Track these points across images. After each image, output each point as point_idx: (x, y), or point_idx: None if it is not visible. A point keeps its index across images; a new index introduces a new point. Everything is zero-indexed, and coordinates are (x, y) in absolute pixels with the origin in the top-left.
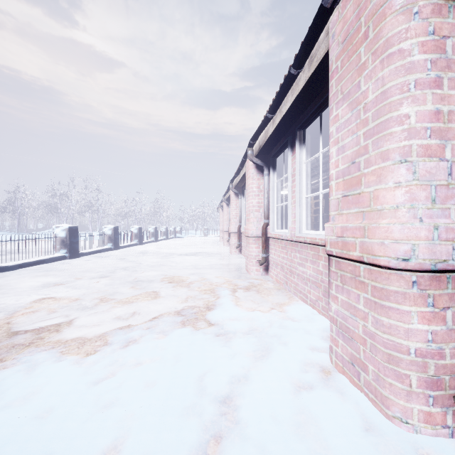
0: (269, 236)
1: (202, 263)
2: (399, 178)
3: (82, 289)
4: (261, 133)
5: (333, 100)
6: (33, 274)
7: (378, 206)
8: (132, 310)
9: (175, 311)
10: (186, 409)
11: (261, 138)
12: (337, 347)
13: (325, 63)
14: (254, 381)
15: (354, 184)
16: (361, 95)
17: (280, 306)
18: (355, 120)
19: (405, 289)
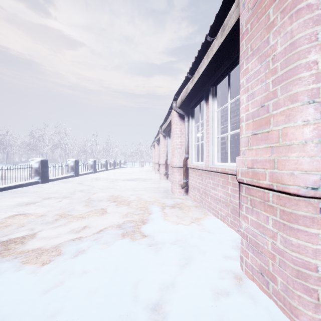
0: (189, 167)
1: (139, 186)
2: (307, 117)
3: (47, 207)
4: (183, 89)
5: (244, 57)
6: (12, 195)
7: (287, 142)
8: (84, 224)
9: (117, 225)
10: (121, 318)
11: (183, 93)
12: (247, 258)
13: (235, 31)
14: (180, 288)
15: (263, 124)
16: (270, 49)
17: (198, 220)
18: (264, 70)
19: (313, 214)
